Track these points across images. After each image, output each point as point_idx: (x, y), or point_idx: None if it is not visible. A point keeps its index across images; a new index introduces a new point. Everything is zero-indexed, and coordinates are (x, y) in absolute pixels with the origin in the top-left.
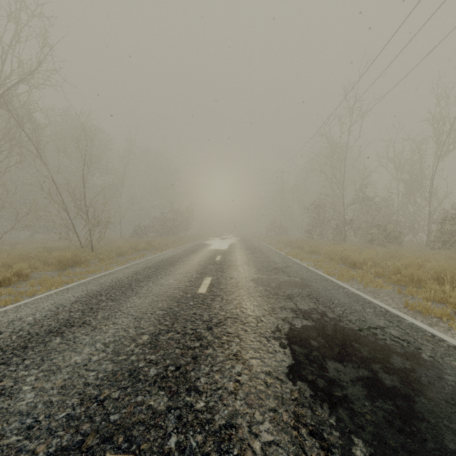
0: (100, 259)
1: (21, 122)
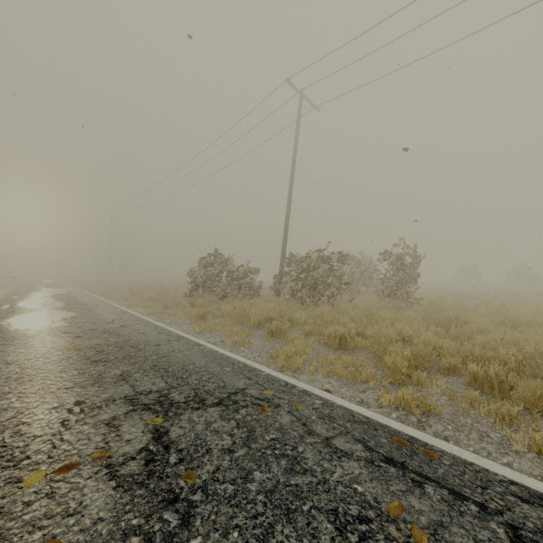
0: None
1: None
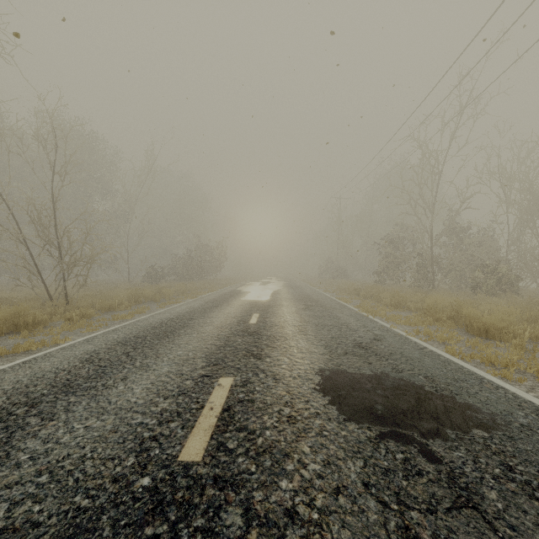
0: (67, 319)
1: None
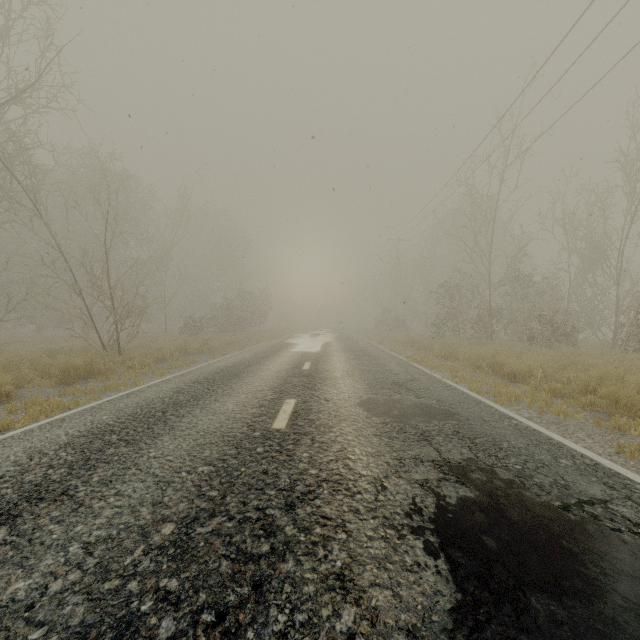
0: (130, 367)
1: (11, 162)
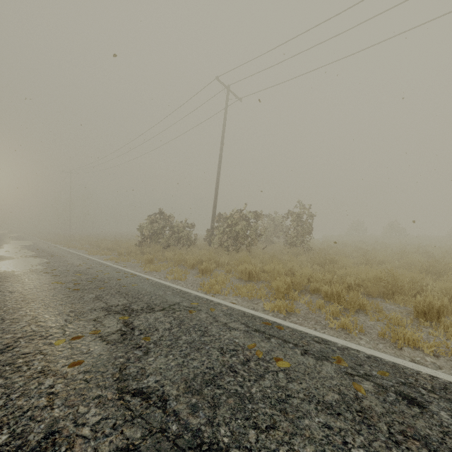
0: None
1: None
